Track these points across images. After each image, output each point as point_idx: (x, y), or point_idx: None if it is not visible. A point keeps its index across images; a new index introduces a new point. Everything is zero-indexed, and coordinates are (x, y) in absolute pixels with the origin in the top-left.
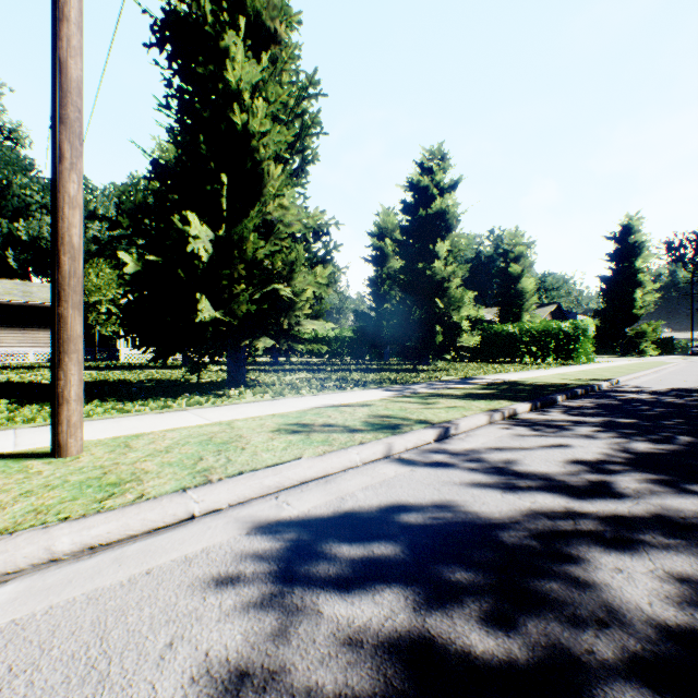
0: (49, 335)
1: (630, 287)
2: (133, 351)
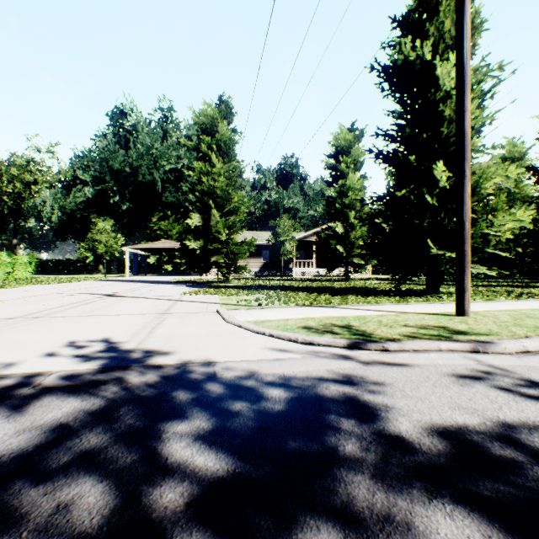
0: (254, 261)
1: None
2: (299, 270)
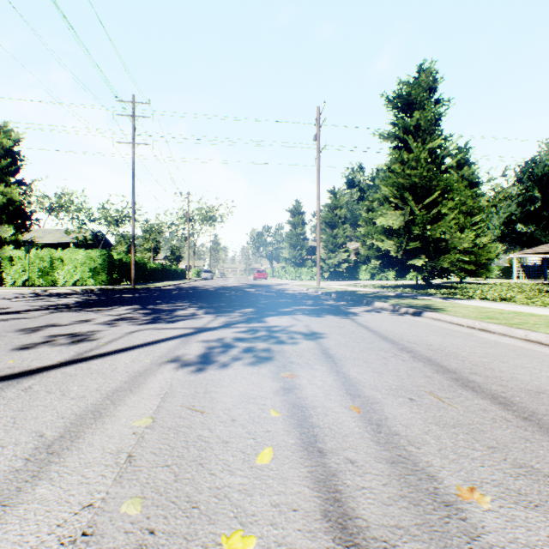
0: None
1: None
2: None
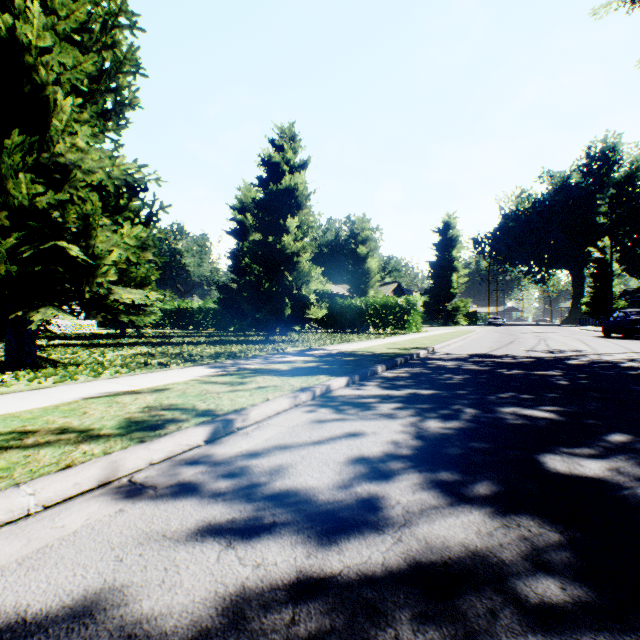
0: None
1: (449, 271)
2: None
